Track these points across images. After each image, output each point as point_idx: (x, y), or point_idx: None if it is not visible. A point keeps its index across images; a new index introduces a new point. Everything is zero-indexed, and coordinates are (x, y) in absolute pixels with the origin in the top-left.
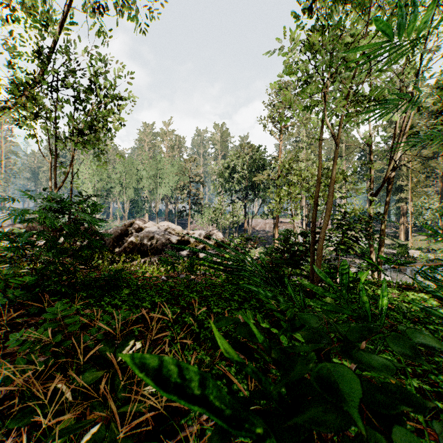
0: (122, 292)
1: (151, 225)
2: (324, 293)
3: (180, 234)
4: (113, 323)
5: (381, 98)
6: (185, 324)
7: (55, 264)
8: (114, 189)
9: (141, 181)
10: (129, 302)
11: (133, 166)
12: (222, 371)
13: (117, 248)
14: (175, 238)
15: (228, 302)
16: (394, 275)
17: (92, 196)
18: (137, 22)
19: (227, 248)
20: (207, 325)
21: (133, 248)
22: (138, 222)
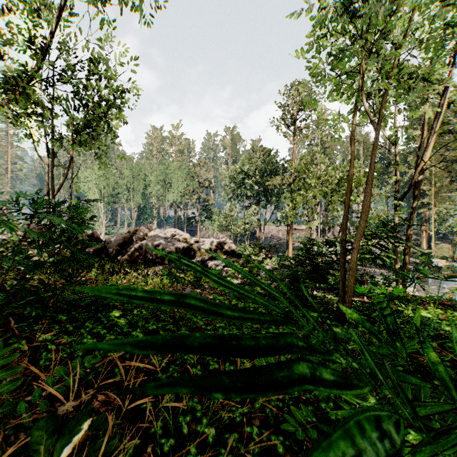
0: (110, 314)
1: (157, 233)
2: (396, 340)
3: (188, 242)
4: (67, 382)
5: (428, 77)
6: (186, 360)
7: (27, 280)
8: (121, 195)
9: (149, 186)
10: (117, 329)
11: (140, 171)
12: (233, 456)
13: (120, 257)
14: (182, 246)
15: (240, 327)
16: (418, 286)
17: (91, 200)
18: (141, 13)
19: (238, 258)
20: (213, 367)
21: (137, 257)
22: (143, 229)
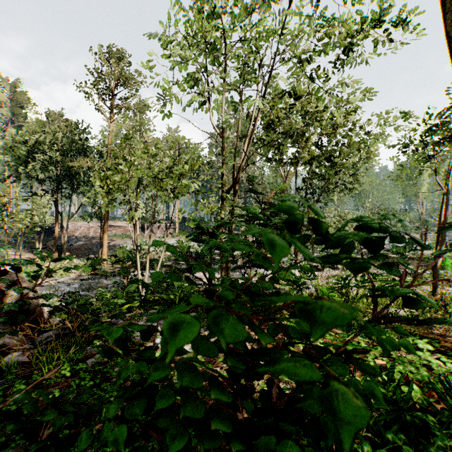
0: None
1: None
2: None
3: None
4: None
5: None
6: None
7: None
8: None
9: None
10: None
11: None
12: None
13: None
14: None
15: None
16: None
17: None
18: None
19: None
20: None
21: None
22: None
